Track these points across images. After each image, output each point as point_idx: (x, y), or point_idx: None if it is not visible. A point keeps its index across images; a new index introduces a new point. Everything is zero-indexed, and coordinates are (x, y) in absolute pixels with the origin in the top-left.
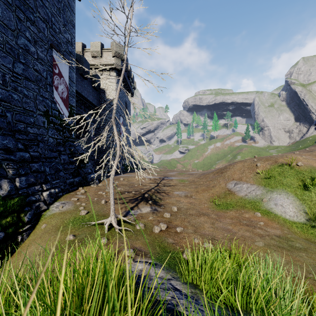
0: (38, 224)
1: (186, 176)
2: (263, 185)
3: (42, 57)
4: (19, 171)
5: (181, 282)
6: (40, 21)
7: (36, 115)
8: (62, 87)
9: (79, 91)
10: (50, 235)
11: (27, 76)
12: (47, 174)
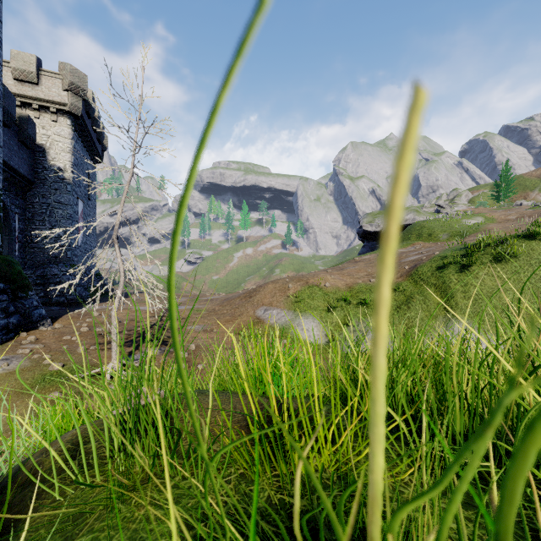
0: None
1: (203, 303)
2: (293, 309)
3: None
4: None
5: None
6: None
7: None
8: None
9: None
10: (11, 402)
11: None
12: None
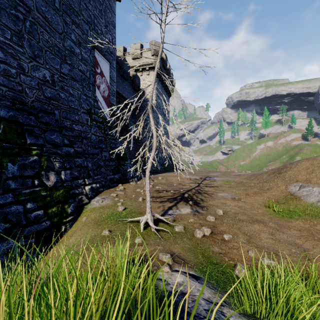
0: (80, 216)
1: (231, 176)
2: None
3: (86, 57)
4: (65, 165)
5: (237, 312)
6: (84, 24)
7: (80, 113)
8: (104, 86)
9: (120, 92)
10: (88, 228)
11: (73, 76)
12: (89, 169)
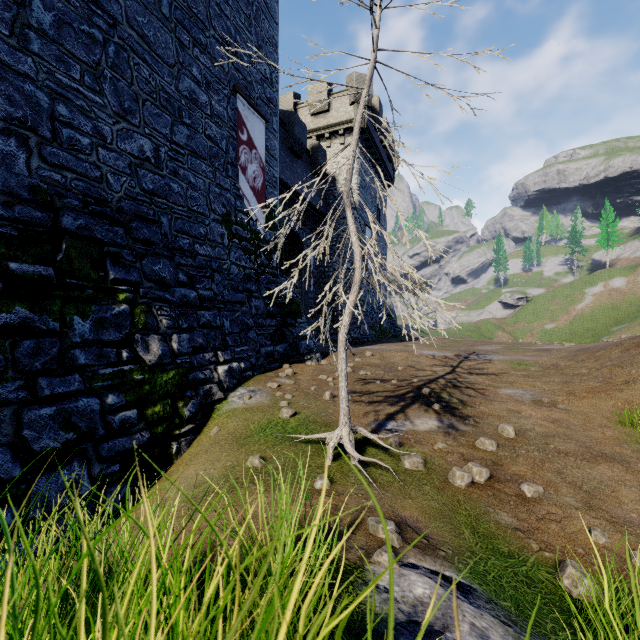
0: (207, 425)
1: (529, 353)
2: None
3: (220, 111)
4: (179, 323)
5: None
6: (215, 45)
7: (209, 222)
8: (255, 168)
9: (287, 181)
10: (221, 450)
11: (195, 149)
12: (226, 332)
